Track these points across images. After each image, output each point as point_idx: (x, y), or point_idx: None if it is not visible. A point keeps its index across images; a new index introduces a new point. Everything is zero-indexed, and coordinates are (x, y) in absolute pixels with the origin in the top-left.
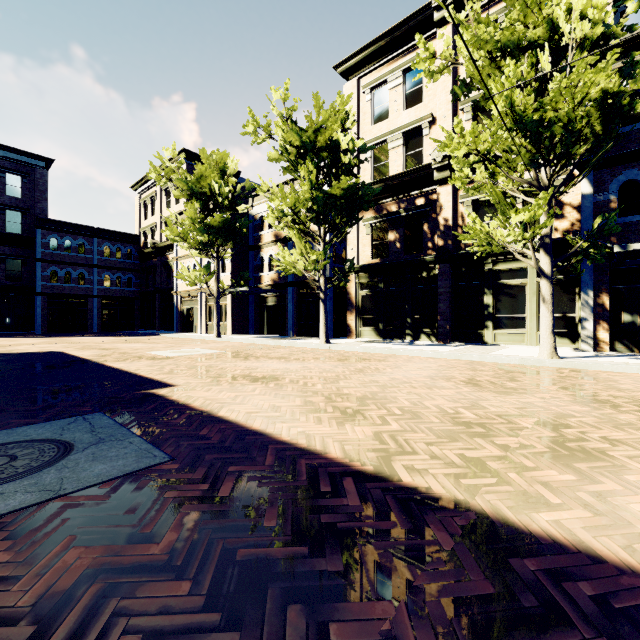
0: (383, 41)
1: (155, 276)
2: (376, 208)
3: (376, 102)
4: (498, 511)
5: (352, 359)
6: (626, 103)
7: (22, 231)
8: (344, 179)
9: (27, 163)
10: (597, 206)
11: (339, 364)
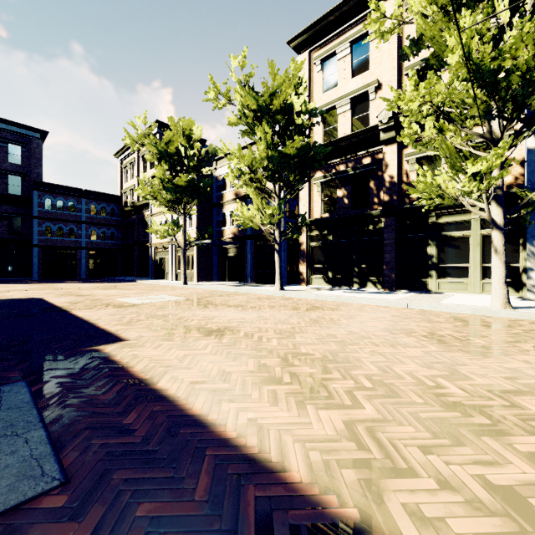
0: (332, 16)
1: (134, 231)
2: (326, 168)
3: (326, 72)
4: None
5: (306, 307)
6: None
7: (21, 193)
8: (297, 139)
9: (26, 135)
10: None
11: (294, 313)
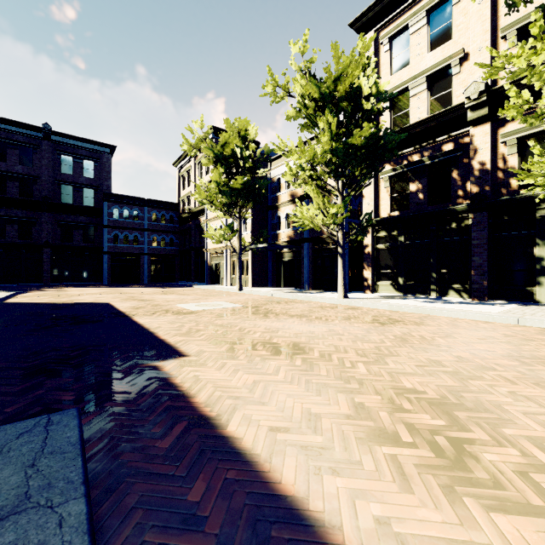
0: None
1: (190, 237)
2: (395, 159)
3: (395, 51)
4: None
5: (382, 320)
6: None
7: (94, 204)
8: (366, 126)
9: (97, 150)
10: None
11: (370, 327)
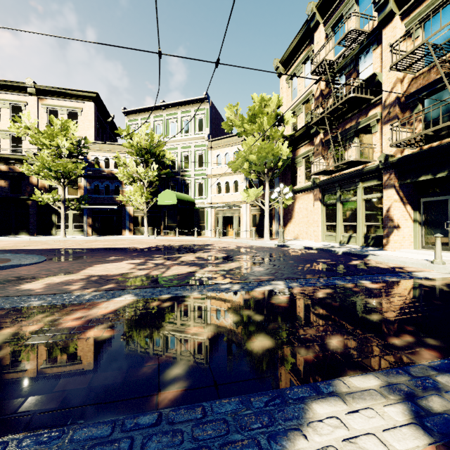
0: None
1: None
2: None
3: None
4: (2, 249)
5: None
6: (79, 170)
7: None
8: None
9: None
10: (89, 190)
11: None
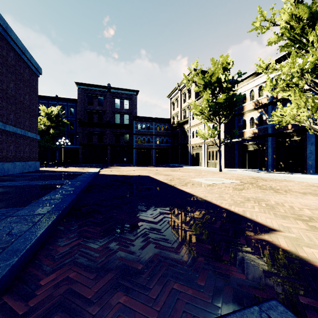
0: None
1: (178, 137)
2: None
3: None
4: None
5: None
6: None
7: (129, 122)
8: None
9: (130, 94)
10: None
11: None
